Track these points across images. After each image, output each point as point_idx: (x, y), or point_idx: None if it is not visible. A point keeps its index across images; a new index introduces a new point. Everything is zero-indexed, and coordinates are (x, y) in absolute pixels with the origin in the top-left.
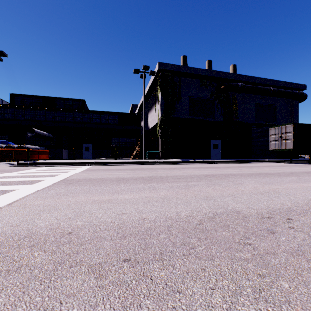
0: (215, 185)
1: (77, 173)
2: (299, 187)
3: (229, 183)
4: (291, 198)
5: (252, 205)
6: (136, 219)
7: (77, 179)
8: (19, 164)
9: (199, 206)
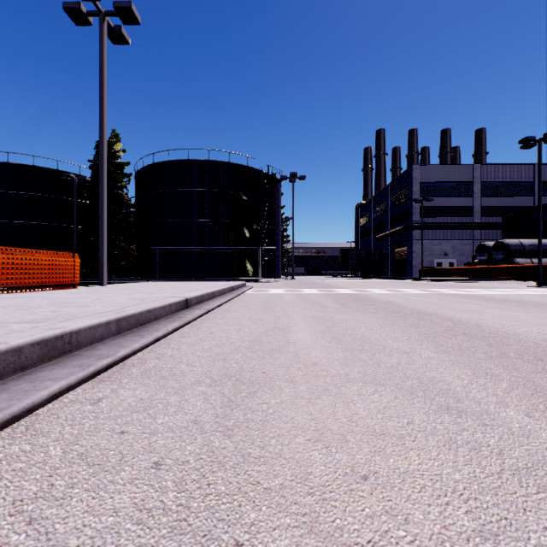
0: (490, 307)
1: (506, 293)
2: (528, 321)
3: (519, 310)
4: (440, 310)
5: (408, 304)
6: (377, 298)
7: (467, 294)
8: (536, 283)
9: (400, 301)
